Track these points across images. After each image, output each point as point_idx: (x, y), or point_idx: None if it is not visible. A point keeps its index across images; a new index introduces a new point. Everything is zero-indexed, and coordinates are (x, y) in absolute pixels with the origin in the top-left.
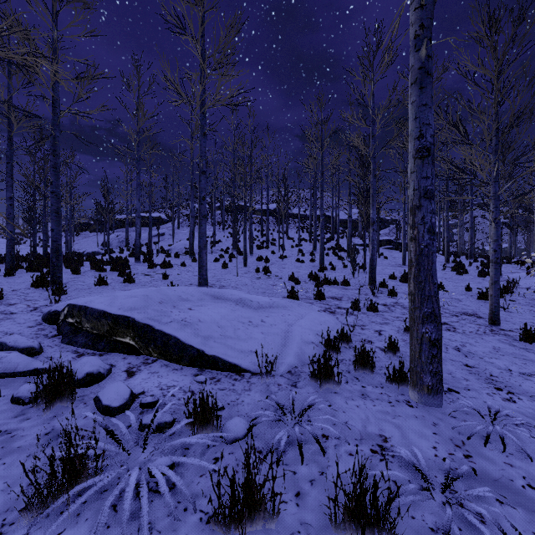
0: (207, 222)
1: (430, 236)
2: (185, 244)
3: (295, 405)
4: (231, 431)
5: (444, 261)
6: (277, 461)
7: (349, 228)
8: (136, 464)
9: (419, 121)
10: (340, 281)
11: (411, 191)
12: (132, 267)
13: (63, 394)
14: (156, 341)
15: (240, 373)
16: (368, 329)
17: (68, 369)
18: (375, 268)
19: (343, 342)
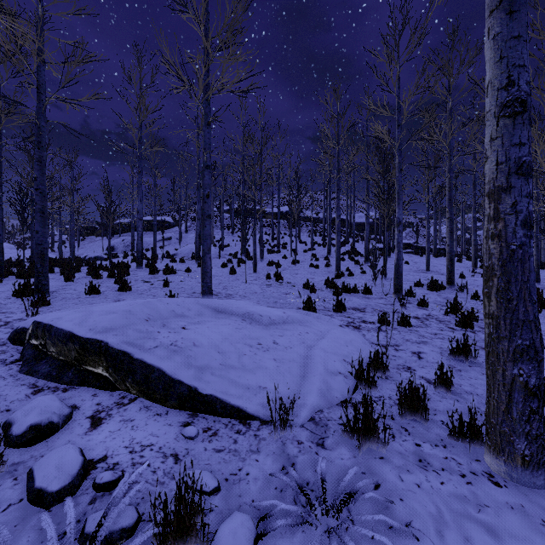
0: (216, 226)
1: (526, 231)
2: (192, 248)
3: (325, 484)
4: None
5: (470, 266)
6: None
7: (367, 231)
8: None
9: (506, 63)
10: (361, 289)
11: (493, 166)
12: (132, 273)
13: None
14: (135, 374)
15: (245, 420)
16: (403, 350)
17: None
18: (401, 275)
19: (378, 370)
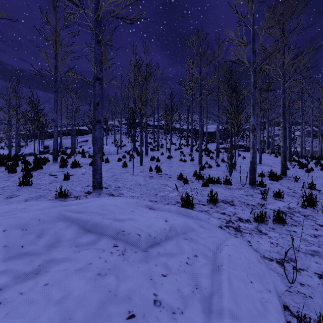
0: (118, 133)
1: None
2: None
3: None
4: None
5: None
6: None
7: (218, 136)
8: None
9: None
10: (222, 180)
11: None
12: (46, 167)
13: None
14: None
15: None
16: (305, 271)
17: None
18: (256, 170)
19: None
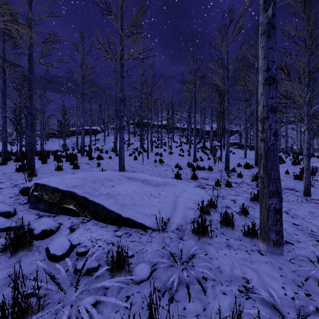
0: (125, 132)
1: (275, 137)
2: (112, 145)
3: (182, 254)
4: (138, 275)
5: None
6: (172, 299)
7: (211, 135)
8: (70, 301)
9: (267, 59)
10: (207, 168)
11: (261, 107)
12: (79, 159)
13: (24, 246)
14: (90, 208)
15: (145, 229)
16: (226, 199)
17: (28, 228)
18: (229, 160)
19: (212, 208)
